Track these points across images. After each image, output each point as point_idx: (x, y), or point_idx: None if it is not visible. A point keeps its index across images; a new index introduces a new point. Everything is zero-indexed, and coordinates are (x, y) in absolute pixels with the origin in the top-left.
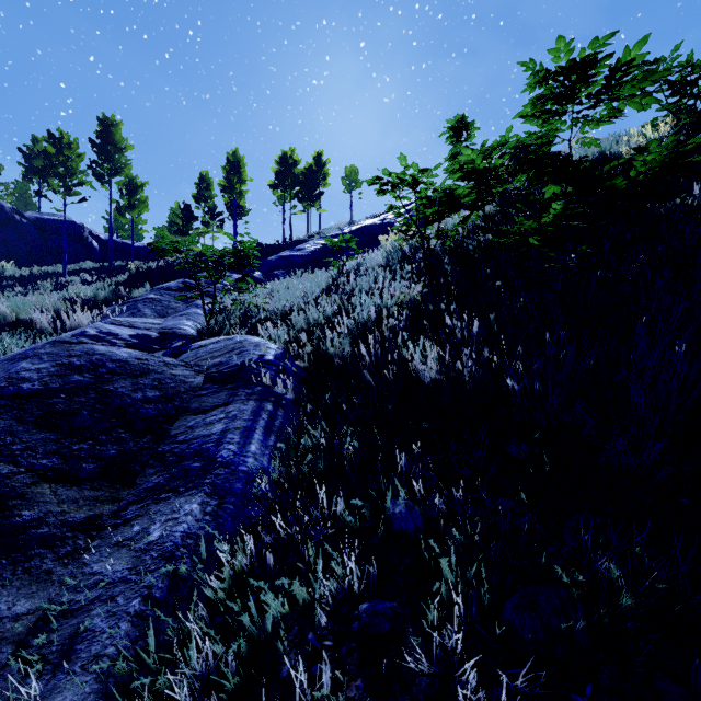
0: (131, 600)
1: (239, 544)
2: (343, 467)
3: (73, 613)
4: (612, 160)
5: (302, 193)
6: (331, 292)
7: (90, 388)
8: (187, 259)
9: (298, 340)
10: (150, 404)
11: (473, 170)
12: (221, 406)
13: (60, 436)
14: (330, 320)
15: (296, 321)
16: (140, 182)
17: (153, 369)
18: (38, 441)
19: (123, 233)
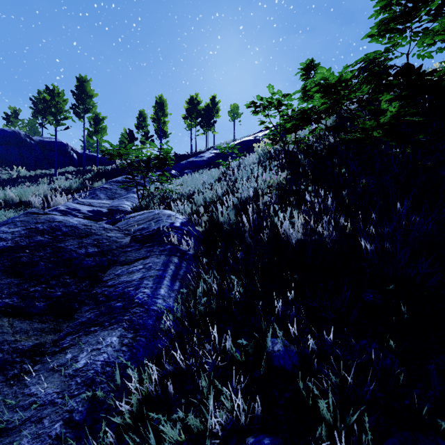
0: (54, 423)
1: (146, 374)
2: (230, 307)
3: (8, 432)
4: (439, 71)
5: (203, 122)
6: (221, 181)
7: (48, 245)
8: (126, 160)
9: (198, 212)
10: (90, 257)
11: (327, 84)
12: (141, 259)
13: (22, 281)
14: (220, 199)
15: (197, 200)
16: (102, 116)
17: (95, 232)
18: (5, 285)
19: (91, 149)
